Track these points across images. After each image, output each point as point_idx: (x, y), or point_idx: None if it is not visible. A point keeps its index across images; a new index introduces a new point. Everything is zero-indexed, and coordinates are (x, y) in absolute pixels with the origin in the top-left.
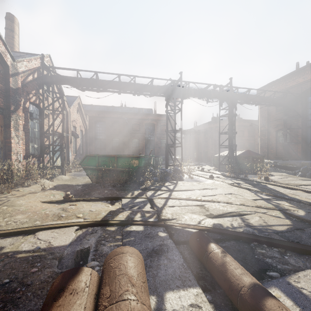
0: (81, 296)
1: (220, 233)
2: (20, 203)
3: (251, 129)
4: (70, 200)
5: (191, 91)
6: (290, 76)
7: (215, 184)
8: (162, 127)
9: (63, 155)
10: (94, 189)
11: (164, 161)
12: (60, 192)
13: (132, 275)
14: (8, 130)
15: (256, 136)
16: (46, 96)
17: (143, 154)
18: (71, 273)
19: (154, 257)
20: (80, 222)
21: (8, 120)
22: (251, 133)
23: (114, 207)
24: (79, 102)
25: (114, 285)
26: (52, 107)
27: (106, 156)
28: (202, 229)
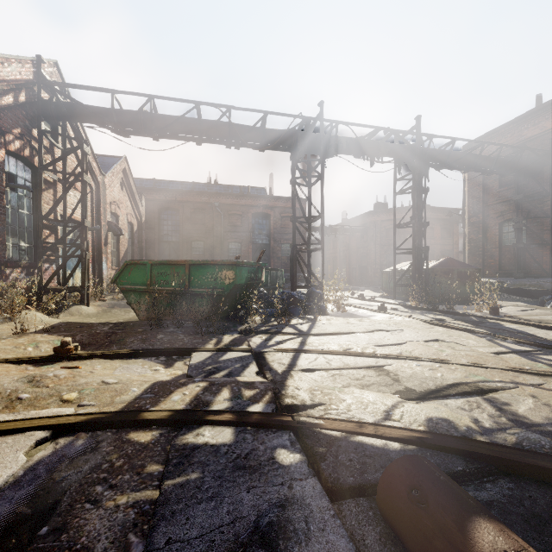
0: None
1: (458, 452)
2: None
3: (446, 224)
4: (69, 357)
5: (342, 141)
6: (529, 118)
7: (394, 321)
8: (283, 220)
9: (83, 265)
10: (134, 331)
11: (289, 282)
12: (55, 339)
13: None
14: None
15: (456, 238)
16: (49, 146)
17: None
18: None
19: None
20: (59, 418)
21: None
22: (447, 233)
23: (170, 373)
24: (126, 168)
25: None
26: (63, 169)
27: (168, 264)
28: (402, 437)
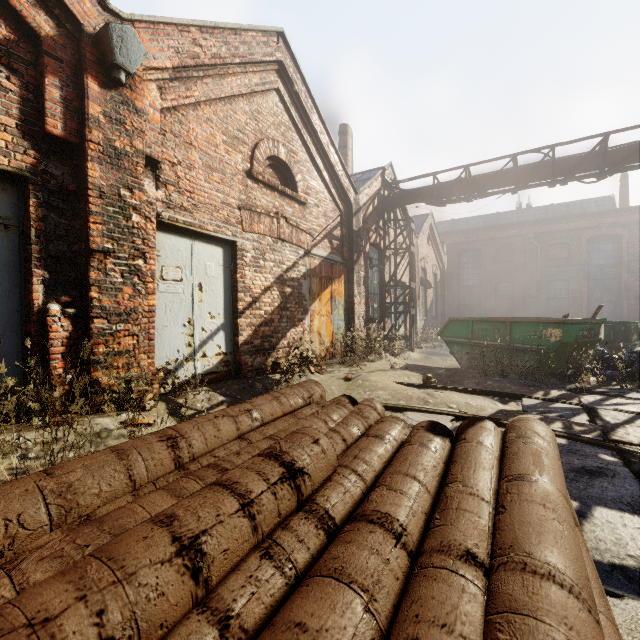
0: (489, 431)
1: None
2: (374, 379)
3: None
4: (433, 387)
5: None
6: None
7: None
8: None
9: (410, 319)
10: (466, 376)
11: None
12: (415, 374)
13: (539, 433)
14: (352, 286)
15: None
16: (386, 229)
17: (581, 316)
18: (476, 419)
19: (583, 474)
20: (455, 413)
21: (352, 274)
22: None
23: (507, 408)
24: (431, 223)
25: (520, 432)
26: (394, 244)
27: (488, 321)
28: None
